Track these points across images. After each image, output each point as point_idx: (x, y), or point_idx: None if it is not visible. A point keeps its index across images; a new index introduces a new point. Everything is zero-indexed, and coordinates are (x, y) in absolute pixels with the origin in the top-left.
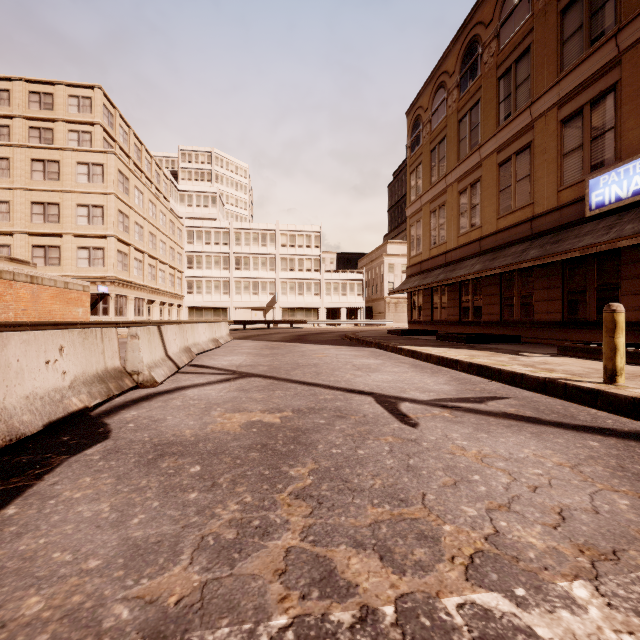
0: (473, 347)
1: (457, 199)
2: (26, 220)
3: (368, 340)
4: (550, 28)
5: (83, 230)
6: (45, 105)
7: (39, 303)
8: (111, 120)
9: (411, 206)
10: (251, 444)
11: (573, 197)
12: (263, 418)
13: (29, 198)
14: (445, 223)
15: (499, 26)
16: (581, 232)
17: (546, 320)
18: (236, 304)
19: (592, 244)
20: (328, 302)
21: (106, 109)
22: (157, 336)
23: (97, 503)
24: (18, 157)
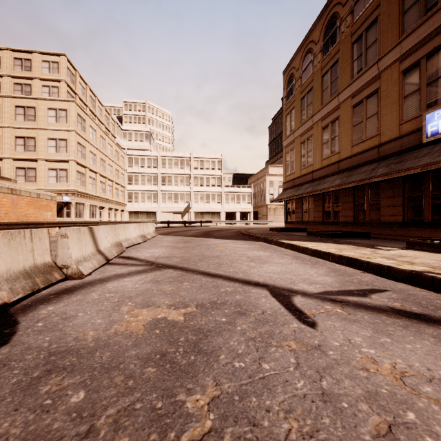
0: (337, 241)
1: (321, 133)
2: (11, 149)
3: (257, 236)
4: (393, 3)
5: (52, 156)
6: (25, 67)
7: (17, 208)
8: (73, 78)
9: (286, 139)
10: (150, 353)
11: (412, 128)
12: (168, 315)
13: (14, 134)
14: (312, 150)
15: (353, 4)
16: (419, 154)
17: (390, 221)
18: (162, 209)
19: (431, 162)
20: (227, 208)
21: (69, 70)
22: (88, 235)
23: None
24: (6, 104)
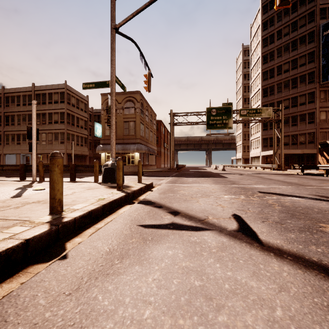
0: None
1: None
2: None
3: None
4: None
5: None
6: None
7: None
8: None
9: None
10: (310, 214)
11: None
12: None
13: None
14: None
15: None
16: None
17: None
18: None
19: None
20: None
21: None
22: None
23: (325, 207)
24: None
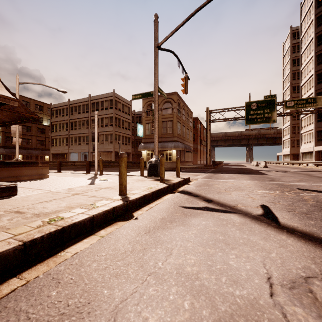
0: None
1: None
2: None
3: None
4: None
5: None
6: None
7: None
8: None
9: None
10: None
11: None
12: None
13: None
14: None
15: None
16: None
17: None
18: None
19: None
20: None
21: None
22: None
23: None
24: None
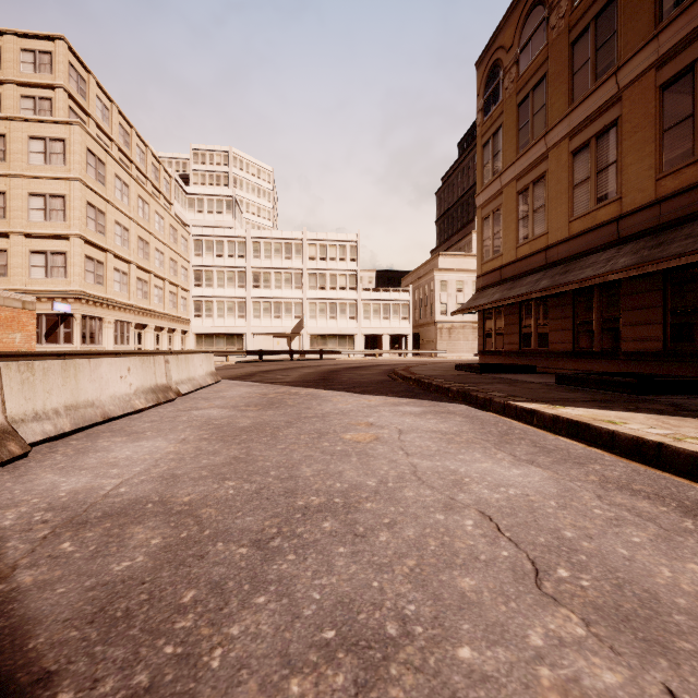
0: (687, 409)
1: (568, 164)
2: None
3: (440, 384)
4: None
5: (37, 228)
6: None
7: None
8: (82, 87)
9: (484, 191)
10: None
11: None
12: None
13: None
14: (545, 205)
15: None
16: None
17: None
18: (254, 330)
19: None
20: (366, 327)
21: (74, 70)
22: None
23: None
24: None
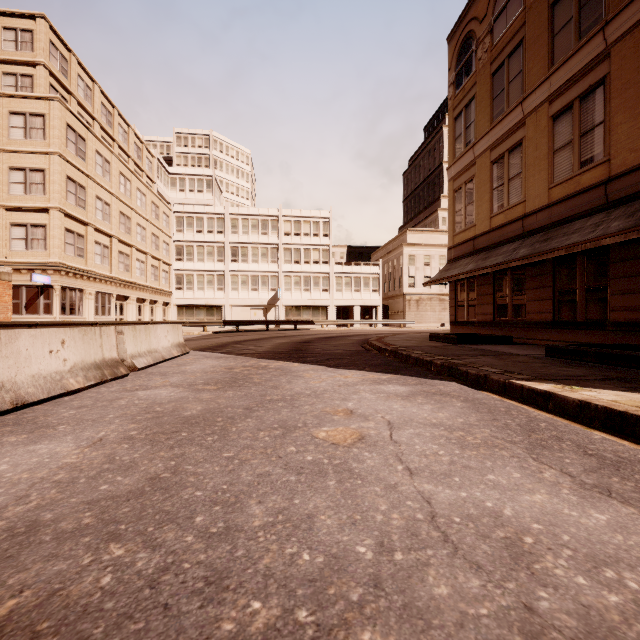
0: None
1: (548, 129)
2: None
3: (420, 357)
4: None
5: (18, 201)
6: None
7: None
8: (64, 65)
9: (456, 163)
10: None
11: None
12: None
13: None
14: (521, 173)
15: None
16: None
17: None
18: (232, 302)
19: None
20: (339, 299)
21: (55, 49)
22: None
23: None
24: None
